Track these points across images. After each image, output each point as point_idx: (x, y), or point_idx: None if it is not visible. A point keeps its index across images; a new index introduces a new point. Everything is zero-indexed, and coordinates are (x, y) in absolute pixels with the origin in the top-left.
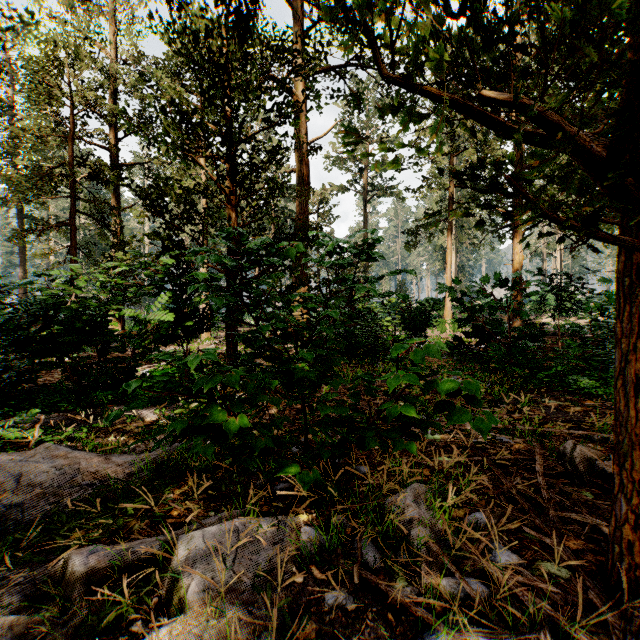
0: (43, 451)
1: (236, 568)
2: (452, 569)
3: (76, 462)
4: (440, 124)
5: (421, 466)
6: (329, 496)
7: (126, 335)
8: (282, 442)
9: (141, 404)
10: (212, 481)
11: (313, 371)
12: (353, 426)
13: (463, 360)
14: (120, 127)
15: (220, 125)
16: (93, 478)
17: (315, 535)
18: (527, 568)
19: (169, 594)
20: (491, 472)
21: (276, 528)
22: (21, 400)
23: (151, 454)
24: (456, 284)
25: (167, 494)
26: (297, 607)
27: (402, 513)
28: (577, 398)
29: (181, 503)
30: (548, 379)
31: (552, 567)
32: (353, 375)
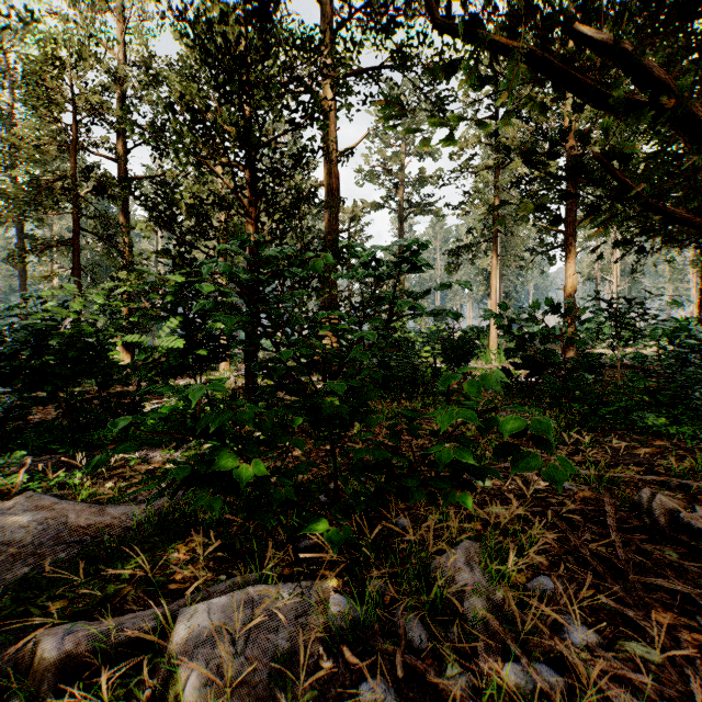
0: (24, 501)
1: (249, 652)
2: (517, 652)
3: (63, 514)
4: (513, 79)
5: (471, 518)
6: (363, 557)
7: (131, 366)
8: (307, 491)
9: (133, 447)
10: (224, 537)
11: (344, 407)
12: (393, 473)
13: (512, 395)
14: (129, 136)
15: (238, 126)
16: (84, 533)
17: (347, 607)
18: (608, 649)
19: (164, 685)
20: (553, 526)
21: (299, 597)
22: (10, 440)
23: (154, 504)
24: (503, 310)
25: (170, 553)
26: (325, 701)
27: (452, 578)
28: (644, 438)
29: (187, 564)
30: (610, 416)
31: (639, 648)
32: (393, 411)
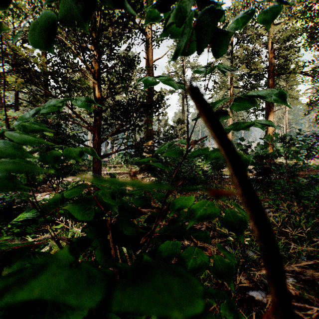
0: None
1: None
2: None
3: None
4: None
5: None
6: None
7: None
8: None
9: None
10: None
11: None
12: None
13: None
14: None
15: None
16: None
17: None
18: None
19: None
20: None
21: None
22: None
23: None
24: (242, 140)
25: None
26: None
27: None
28: None
29: None
30: None
31: None
32: None
